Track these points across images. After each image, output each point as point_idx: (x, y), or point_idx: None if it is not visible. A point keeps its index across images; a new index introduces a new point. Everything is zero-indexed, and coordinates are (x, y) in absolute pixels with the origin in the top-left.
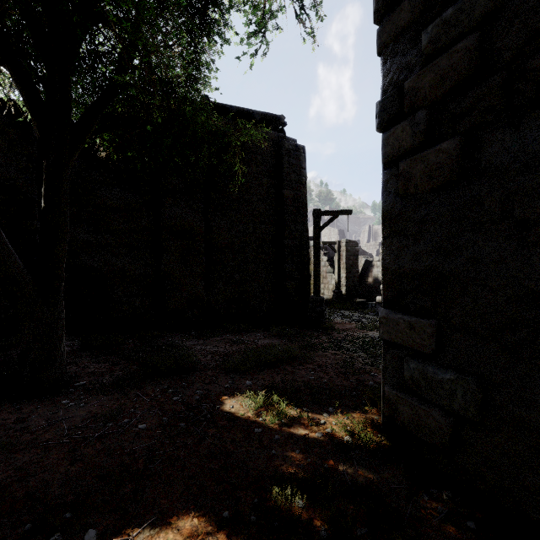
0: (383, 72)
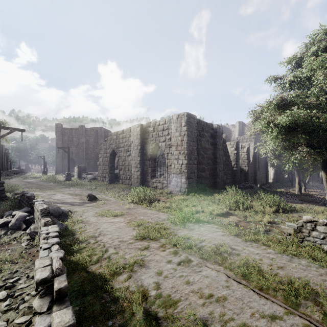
0: None
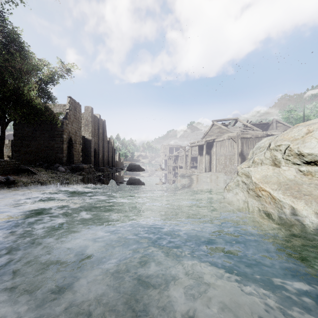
0: (14, 131)
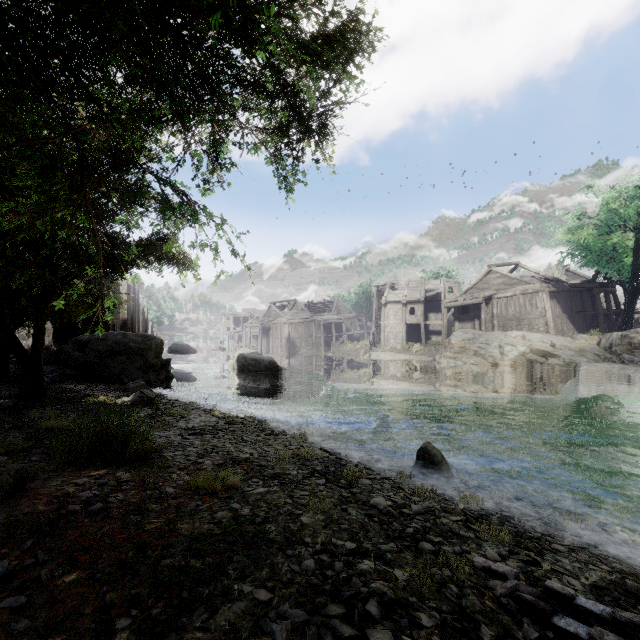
0: None
